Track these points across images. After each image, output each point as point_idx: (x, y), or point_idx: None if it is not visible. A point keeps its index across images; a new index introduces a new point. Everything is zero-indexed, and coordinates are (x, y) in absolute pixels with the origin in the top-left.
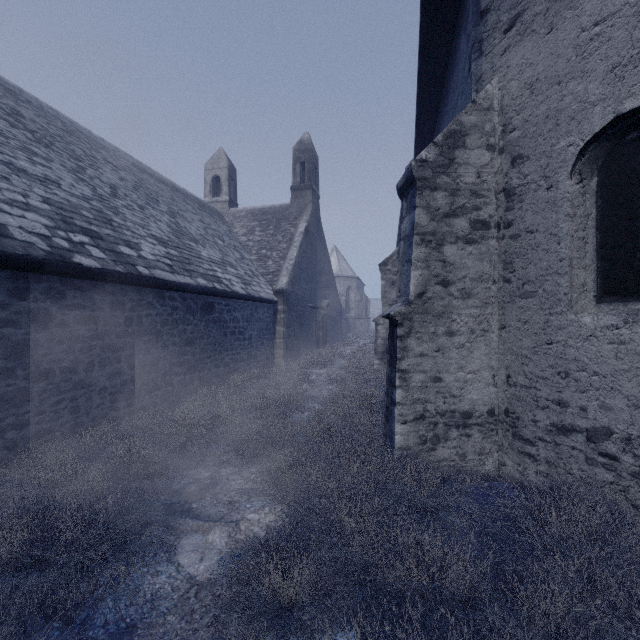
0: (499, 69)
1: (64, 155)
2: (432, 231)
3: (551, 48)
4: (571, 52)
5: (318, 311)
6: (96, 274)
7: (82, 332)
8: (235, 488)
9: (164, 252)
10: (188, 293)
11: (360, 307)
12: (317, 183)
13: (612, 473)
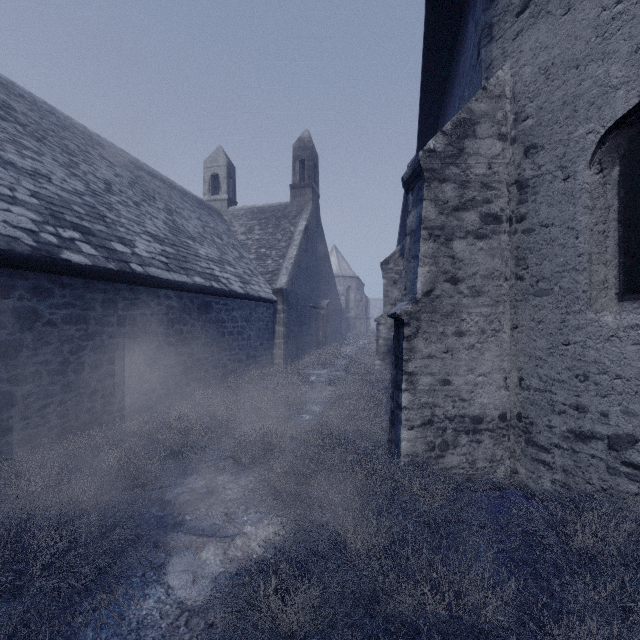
0: (511, 54)
1: (57, 150)
2: (440, 225)
3: (568, 30)
4: (590, 33)
5: (318, 311)
6: (86, 271)
7: (71, 332)
8: (232, 498)
9: (160, 249)
10: (184, 292)
11: (360, 307)
12: (317, 181)
13: (637, 484)
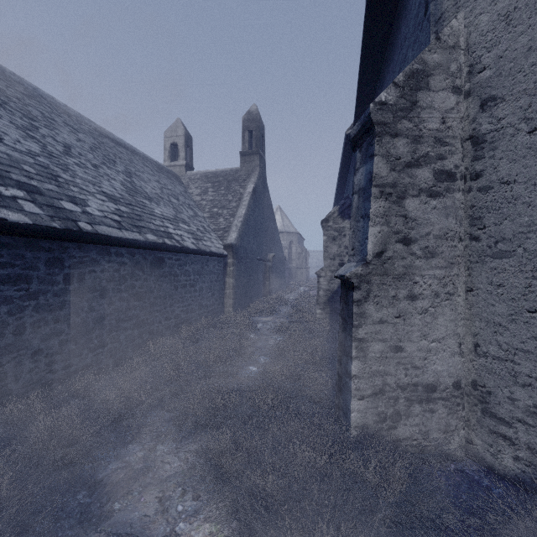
0: (464, 4)
1: (17, 114)
2: (392, 182)
3: None
4: None
5: (264, 263)
6: (25, 230)
7: (10, 293)
8: (169, 475)
9: (114, 208)
10: (137, 249)
11: (301, 258)
12: (264, 149)
13: None
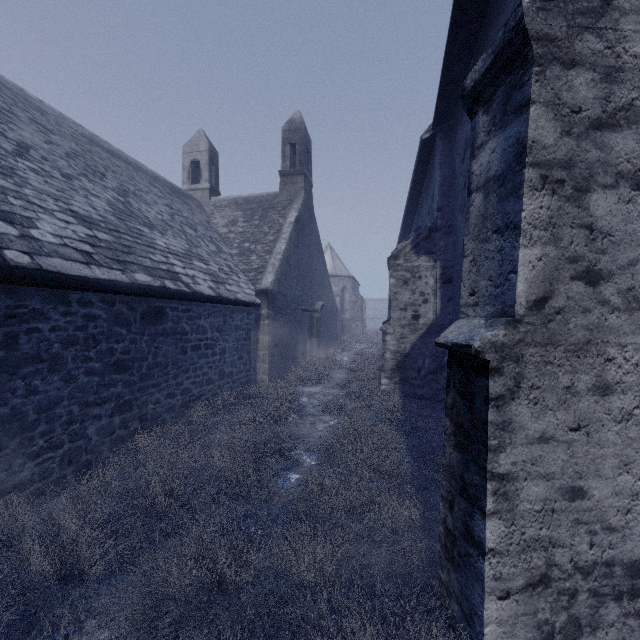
0: None
1: None
2: (565, 158)
3: None
4: None
5: (311, 314)
6: None
7: None
8: None
9: (84, 234)
10: (118, 294)
11: (355, 308)
12: (310, 169)
13: None
